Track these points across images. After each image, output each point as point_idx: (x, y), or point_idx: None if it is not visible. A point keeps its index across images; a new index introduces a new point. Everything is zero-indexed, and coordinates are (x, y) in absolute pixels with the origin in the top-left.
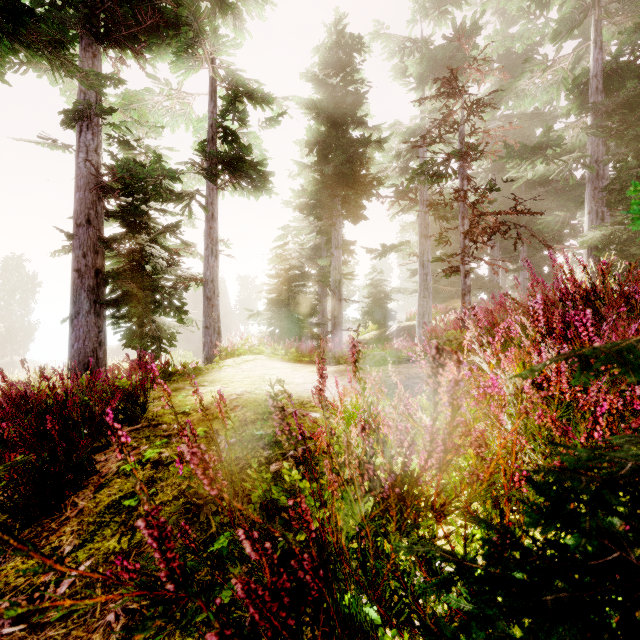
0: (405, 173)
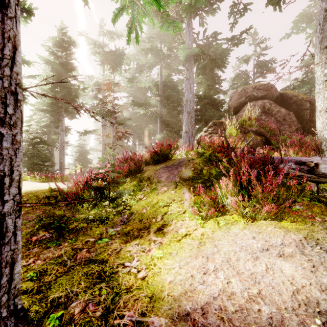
0: (96, 98)
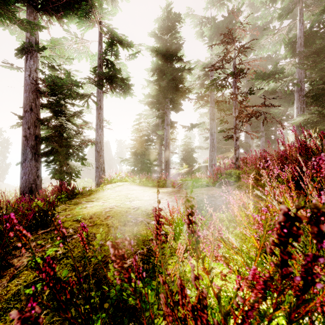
0: (202, 87)
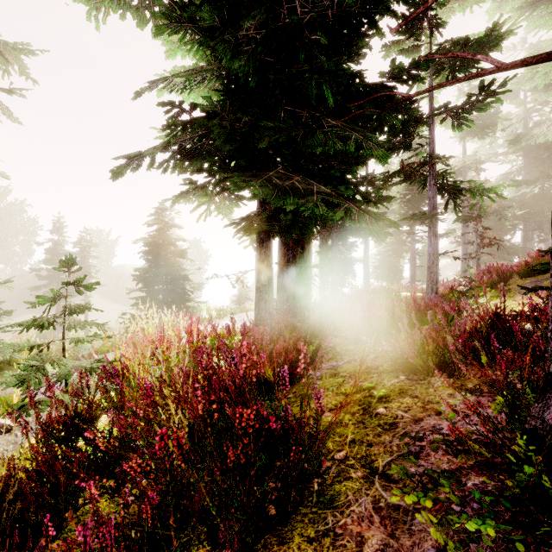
0: None
